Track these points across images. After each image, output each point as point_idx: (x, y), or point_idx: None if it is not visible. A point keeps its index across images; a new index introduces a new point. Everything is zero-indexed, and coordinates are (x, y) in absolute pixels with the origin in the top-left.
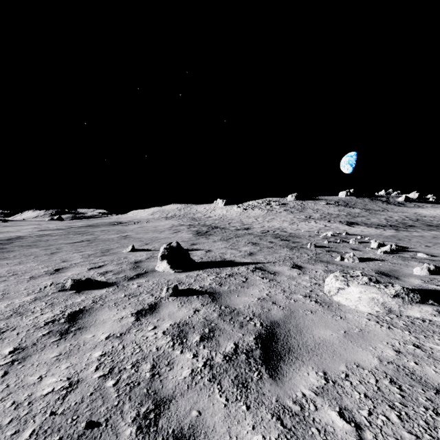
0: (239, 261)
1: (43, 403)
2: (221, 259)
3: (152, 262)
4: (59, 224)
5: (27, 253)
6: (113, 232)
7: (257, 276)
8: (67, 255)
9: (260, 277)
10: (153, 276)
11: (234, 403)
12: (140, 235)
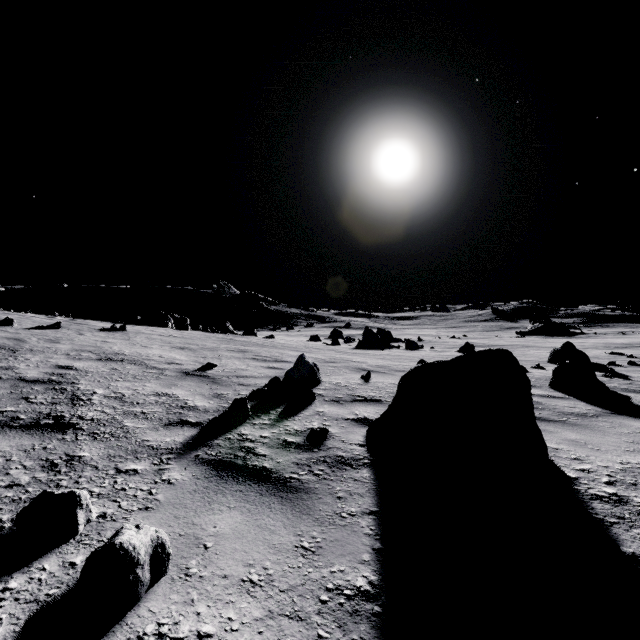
0: None
1: None
2: None
3: None
4: None
5: None
6: None
7: None
8: None
9: None
10: None
11: None
12: None
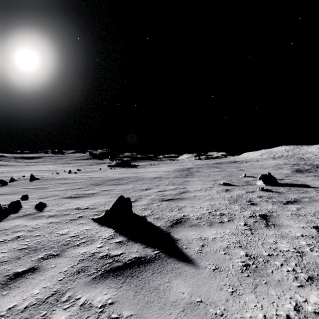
0: (313, 186)
1: (227, 197)
2: (300, 184)
3: (255, 181)
4: (202, 162)
5: (199, 174)
6: (232, 167)
7: (315, 192)
8: (214, 176)
9: (316, 192)
10: (254, 185)
11: (269, 204)
12: (250, 169)
